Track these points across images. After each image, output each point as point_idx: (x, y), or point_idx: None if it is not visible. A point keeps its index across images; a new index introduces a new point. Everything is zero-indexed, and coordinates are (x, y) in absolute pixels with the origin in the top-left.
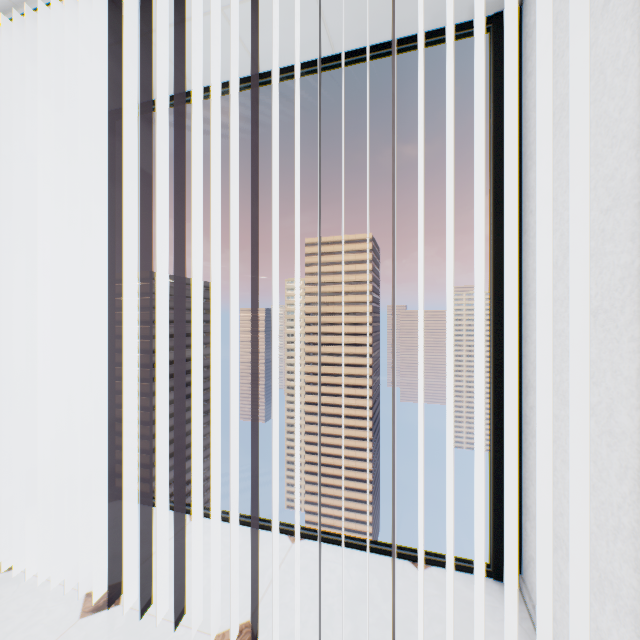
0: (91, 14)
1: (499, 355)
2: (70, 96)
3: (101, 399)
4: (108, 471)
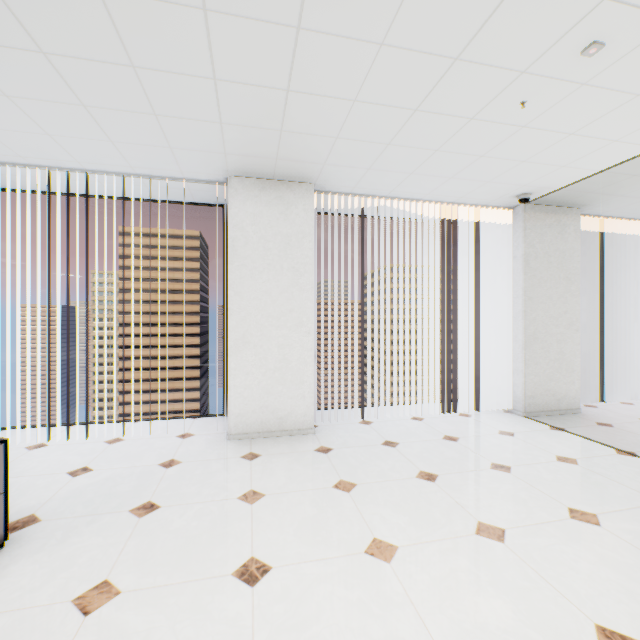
0: (23, 169)
1: (225, 332)
2: None
3: None
4: None
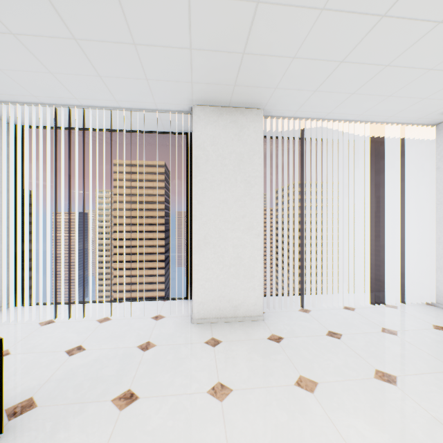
0: (37, 108)
1: (188, 233)
2: (4, 119)
3: (18, 260)
4: (21, 295)
